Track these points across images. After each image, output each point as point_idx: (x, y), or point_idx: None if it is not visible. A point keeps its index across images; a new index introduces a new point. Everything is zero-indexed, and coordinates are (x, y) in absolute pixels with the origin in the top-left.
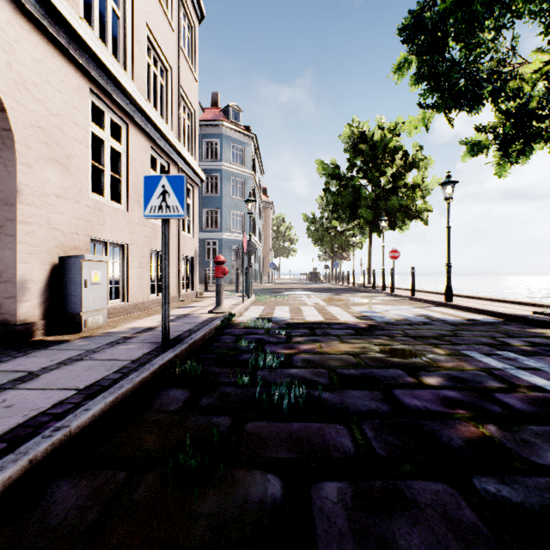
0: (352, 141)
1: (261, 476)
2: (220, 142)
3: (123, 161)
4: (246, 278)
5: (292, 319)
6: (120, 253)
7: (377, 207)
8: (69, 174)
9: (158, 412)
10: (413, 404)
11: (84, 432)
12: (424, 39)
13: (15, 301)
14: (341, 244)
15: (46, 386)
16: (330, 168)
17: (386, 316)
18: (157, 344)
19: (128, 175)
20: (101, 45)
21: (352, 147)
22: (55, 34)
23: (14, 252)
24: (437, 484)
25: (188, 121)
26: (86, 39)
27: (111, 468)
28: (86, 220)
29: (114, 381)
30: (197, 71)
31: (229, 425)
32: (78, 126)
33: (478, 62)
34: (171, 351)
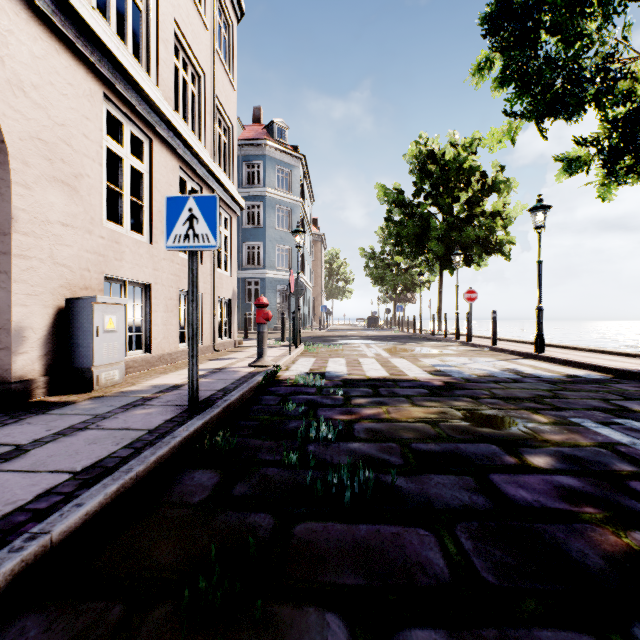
0: (419, 161)
1: (317, 617)
2: (263, 164)
3: (145, 183)
4: (293, 323)
5: (350, 374)
6: (142, 295)
7: (449, 239)
8: (78, 198)
9: (177, 505)
10: (521, 497)
11: (73, 538)
12: (511, 32)
13: (10, 353)
14: (405, 284)
15: (34, 466)
16: (393, 194)
17: (465, 371)
18: (183, 407)
19: (152, 200)
20: (119, 41)
21: (419, 168)
22: (60, 26)
23: (8, 292)
24: (582, 637)
25: (225, 138)
26: (98, 32)
27: (103, 599)
28: (99, 254)
29: (123, 460)
30: (235, 79)
31: (271, 528)
32: (90, 140)
33: (579, 57)
34: (199, 417)
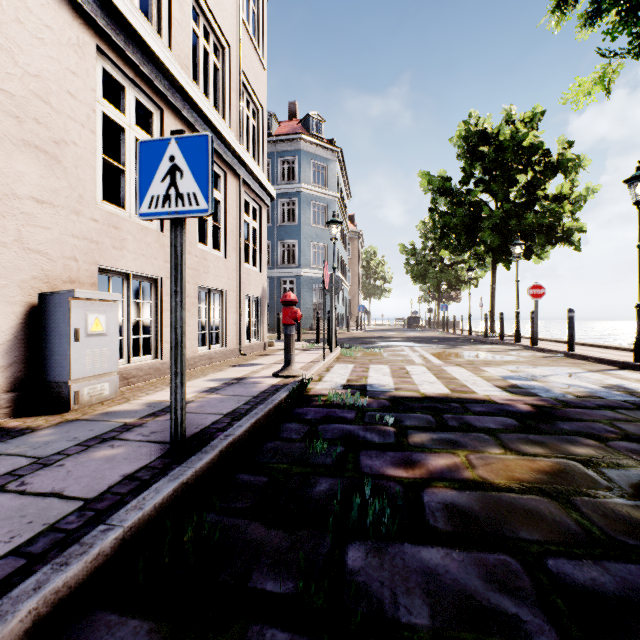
0: (468, 144)
1: None
2: (298, 159)
3: None
4: (328, 324)
5: (398, 389)
6: (152, 291)
7: (506, 228)
8: (59, 170)
9: None
10: None
11: None
12: None
13: None
14: (450, 281)
15: None
16: (438, 181)
17: (552, 388)
18: (164, 446)
19: None
20: None
21: (469, 151)
22: None
23: None
24: None
25: (254, 121)
26: None
27: None
28: (91, 240)
29: None
30: (265, 57)
31: None
32: (77, 99)
33: None
34: (174, 473)
